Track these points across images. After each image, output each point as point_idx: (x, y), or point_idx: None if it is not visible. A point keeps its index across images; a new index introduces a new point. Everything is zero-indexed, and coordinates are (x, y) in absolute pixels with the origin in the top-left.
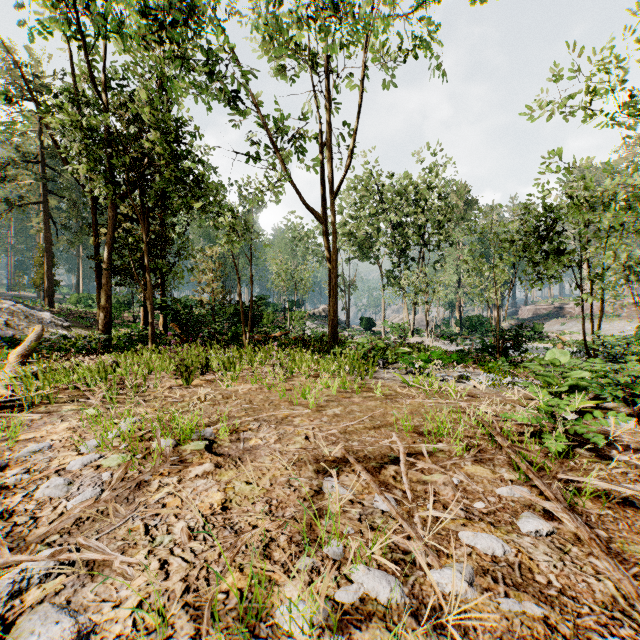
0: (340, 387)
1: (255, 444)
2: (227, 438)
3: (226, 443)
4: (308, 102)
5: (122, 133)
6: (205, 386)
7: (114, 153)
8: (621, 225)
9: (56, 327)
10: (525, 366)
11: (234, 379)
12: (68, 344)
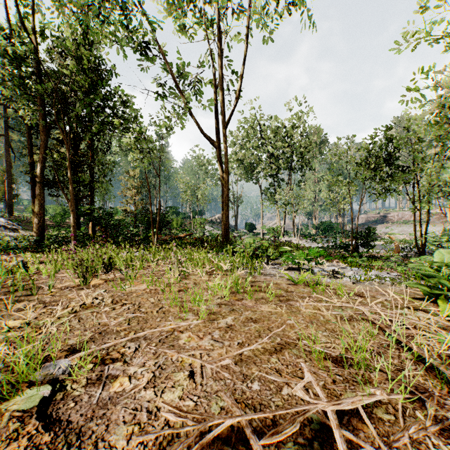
0: (232, 286)
1: (118, 391)
2: (85, 376)
3: (78, 388)
4: (206, 55)
5: (51, 70)
6: (101, 287)
7: (37, 80)
8: (444, 152)
9: (5, 230)
10: (373, 259)
11: (128, 280)
12: (5, 244)
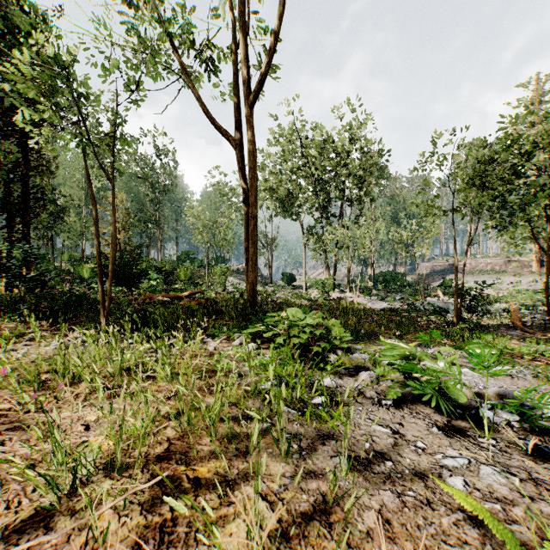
0: None
1: None
2: None
3: None
4: (221, 2)
5: None
6: None
7: None
8: None
9: None
10: (493, 335)
11: None
12: None
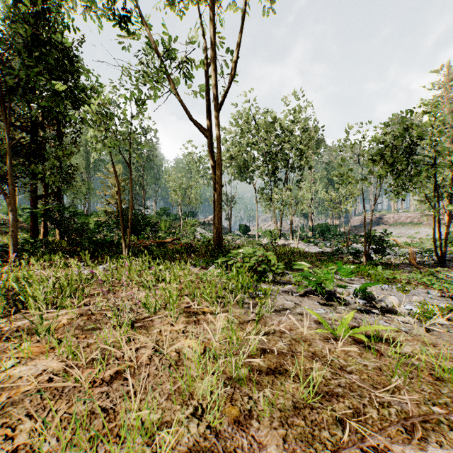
0: (226, 352)
1: None
2: None
3: None
4: (195, 30)
5: None
6: None
7: None
8: None
9: None
10: (391, 269)
11: None
12: None
